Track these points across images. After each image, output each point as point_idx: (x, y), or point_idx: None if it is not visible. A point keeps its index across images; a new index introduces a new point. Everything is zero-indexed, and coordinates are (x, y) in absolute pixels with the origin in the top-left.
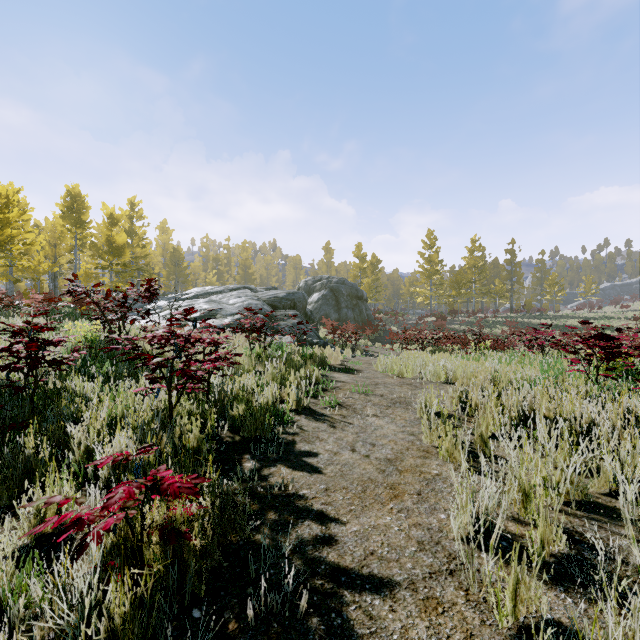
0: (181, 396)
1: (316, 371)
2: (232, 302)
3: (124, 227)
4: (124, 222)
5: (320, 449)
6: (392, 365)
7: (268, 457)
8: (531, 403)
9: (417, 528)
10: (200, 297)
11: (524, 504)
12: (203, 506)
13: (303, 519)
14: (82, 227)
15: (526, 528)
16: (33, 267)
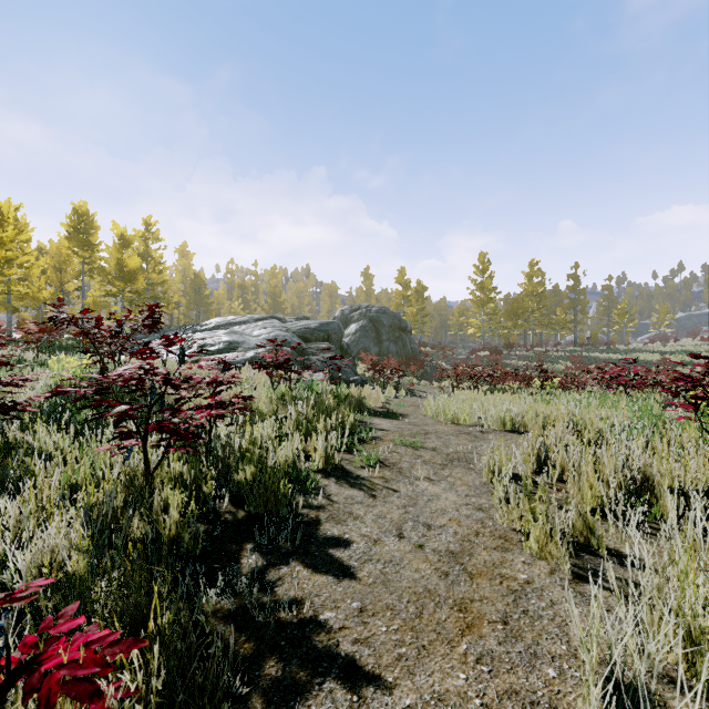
0: (163, 457)
1: (351, 417)
2: (256, 333)
3: (138, 250)
4: (138, 245)
5: (354, 533)
6: (444, 408)
7: (279, 548)
8: (645, 467)
9: (513, 701)
10: (221, 328)
11: (689, 656)
12: (132, 690)
13: (322, 677)
14: (90, 250)
15: (700, 704)
16: (32, 294)
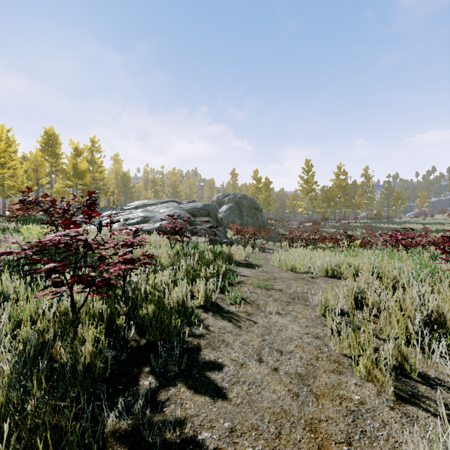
0: (86, 300)
1: (223, 267)
2: (162, 211)
3: (87, 158)
4: (87, 154)
5: (225, 358)
6: (286, 261)
7: (169, 371)
8: (437, 307)
9: None
10: (139, 208)
11: None
12: None
13: None
14: (56, 157)
15: None
16: (17, 186)
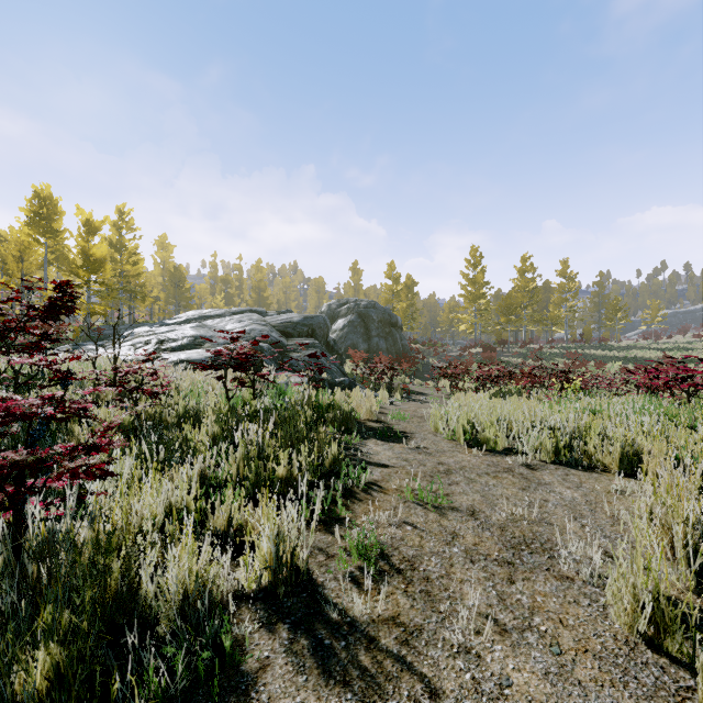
0: None
1: (333, 447)
2: (229, 327)
3: (111, 240)
4: (112, 234)
5: None
6: (463, 425)
7: None
8: None
9: None
10: (192, 322)
11: None
12: None
13: None
14: (53, 237)
15: None
16: None
